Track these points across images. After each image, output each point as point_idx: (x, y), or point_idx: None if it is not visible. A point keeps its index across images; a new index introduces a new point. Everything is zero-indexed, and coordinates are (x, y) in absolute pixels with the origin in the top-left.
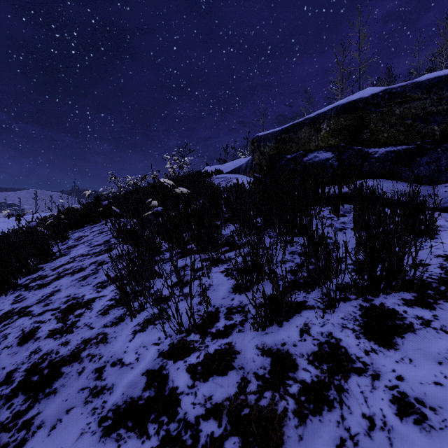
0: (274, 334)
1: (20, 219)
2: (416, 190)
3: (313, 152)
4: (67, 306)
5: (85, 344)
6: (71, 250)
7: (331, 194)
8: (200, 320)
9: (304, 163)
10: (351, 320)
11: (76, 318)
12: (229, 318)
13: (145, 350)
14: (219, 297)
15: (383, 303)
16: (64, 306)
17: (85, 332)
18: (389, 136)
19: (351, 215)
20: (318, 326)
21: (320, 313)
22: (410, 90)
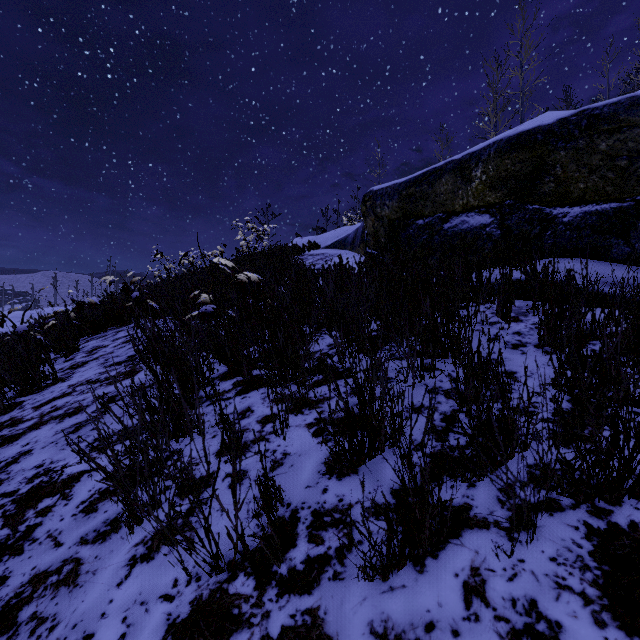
0: (407, 594)
1: (4, 320)
2: (639, 276)
3: (460, 214)
4: (30, 490)
5: (34, 584)
6: (75, 371)
7: (491, 282)
8: (257, 545)
9: (444, 232)
10: (575, 568)
11: (38, 517)
12: (315, 539)
13: (142, 613)
14: (300, 483)
15: (637, 522)
16: (26, 488)
17: (42, 555)
18: (588, 187)
19: (530, 320)
20: (502, 578)
21: (502, 540)
22: (626, 110)
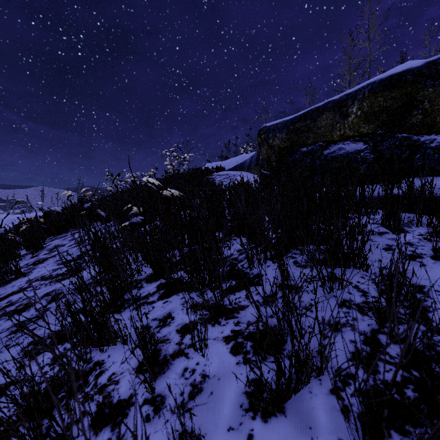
0: None
1: None
2: None
3: (338, 143)
4: None
5: None
6: (36, 267)
7: (370, 196)
8: None
9: (324, 157)
10: None
11: None
12: None
13: None
14: (221, 421)
15: None
16: None
17: None
18: None
19: (416, 231)
20: None
21: None
22: None
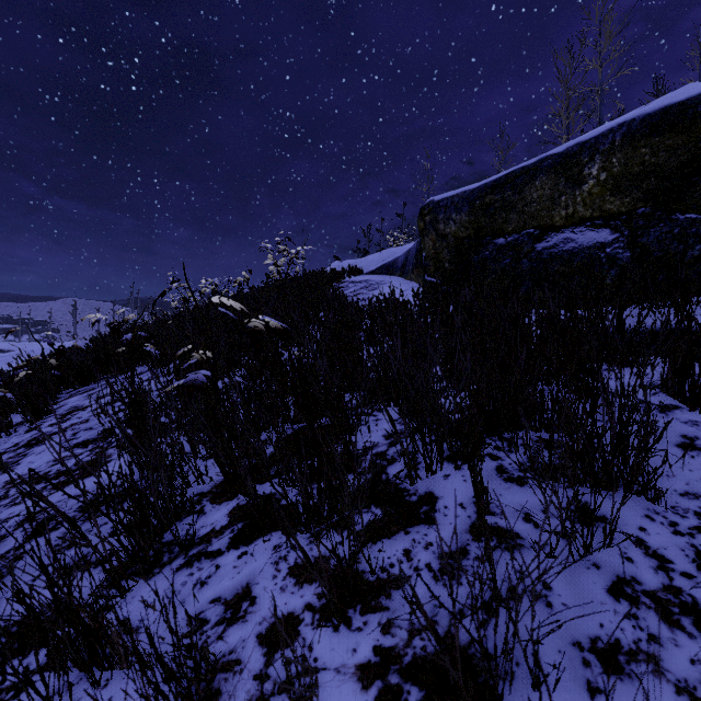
0: None
1: None
2: None
3: (562, 230)
4: None
5: None
6: (29, 452)
7: (629, 330)
8: None
9: (537, 254)
10: None
11: None
12: None
13: None
14: None
15: None
16: None
17: None
18: None
19: None
20: None
21: None
22: None
